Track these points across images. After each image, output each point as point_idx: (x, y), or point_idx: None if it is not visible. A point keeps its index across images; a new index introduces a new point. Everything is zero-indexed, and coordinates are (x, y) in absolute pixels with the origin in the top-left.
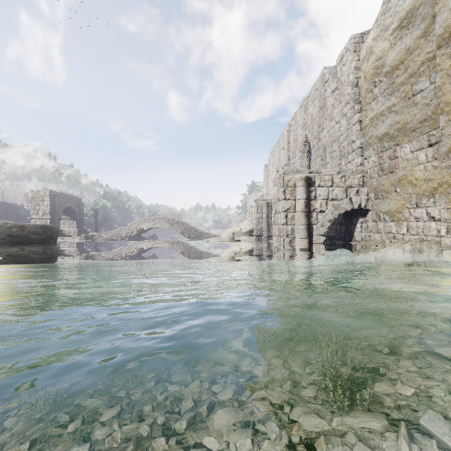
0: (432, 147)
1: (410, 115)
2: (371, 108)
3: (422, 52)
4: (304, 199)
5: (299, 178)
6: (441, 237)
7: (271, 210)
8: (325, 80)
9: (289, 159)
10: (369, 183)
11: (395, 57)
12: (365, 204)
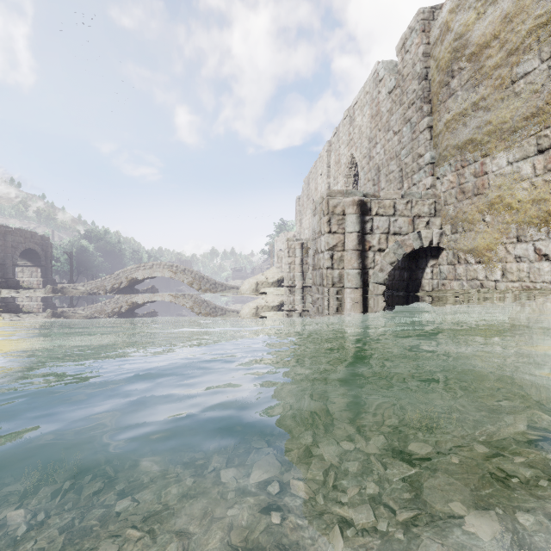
0: (543, 154)
1: (509, 110)
2: (447, 107)
3: (528, 17)
4: (356, 233)
5: (349, 202)
6: None
7: (307, 253)
8: (380, 78)
9: (330, 187)
10: (444, 212)
11: (485, 30)
12: (438, 241)
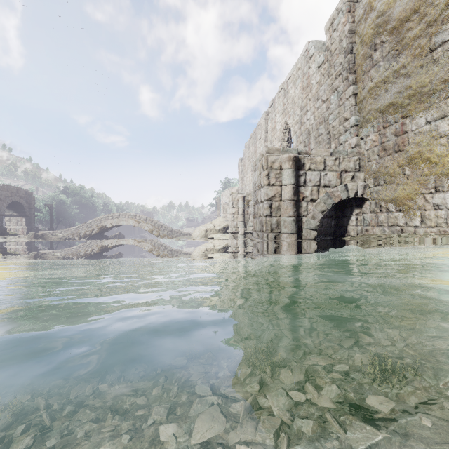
0: None
1: (428, 75)
2: (370, 76)
3: None
4: (292, 185)
5: (286, 158)
6: None
7: (248, 204)
8: (310, 55)
9: None
10: (367, 167)
11: (405, 6)
12: (362, 192)
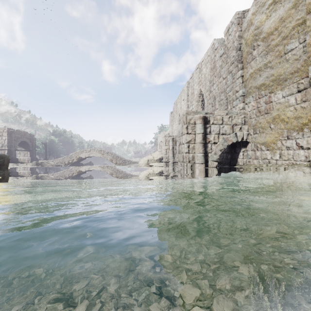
0: (300, 92)
1: (283, 68)
2: (251, 65)
3: (293, 19)
4: (202, 133)
5: (198, 117)
6: (310, 161)
7: (175, 143)
8: (215, 48)
9: (188, 107)
10: (249, 122)
11: (270, 25)
12: (246, 138)
